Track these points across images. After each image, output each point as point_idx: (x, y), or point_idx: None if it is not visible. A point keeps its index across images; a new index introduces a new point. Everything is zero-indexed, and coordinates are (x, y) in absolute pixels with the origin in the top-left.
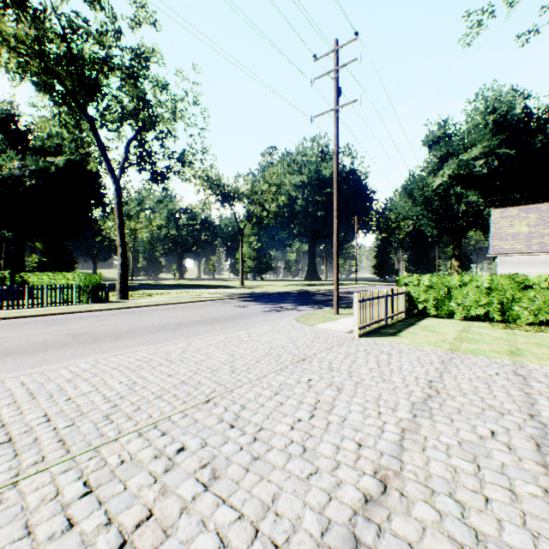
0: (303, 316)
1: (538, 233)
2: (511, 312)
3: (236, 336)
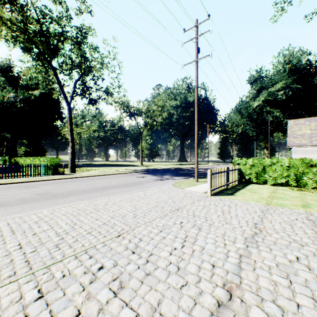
0: (177, 183)
1: (316, 134)
2: (302, 181)
3: (137, 195)
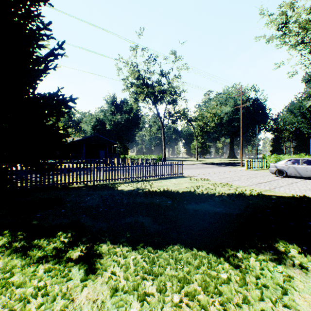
0: (230, 167)
1: None
2: None
3: (215, 169)
